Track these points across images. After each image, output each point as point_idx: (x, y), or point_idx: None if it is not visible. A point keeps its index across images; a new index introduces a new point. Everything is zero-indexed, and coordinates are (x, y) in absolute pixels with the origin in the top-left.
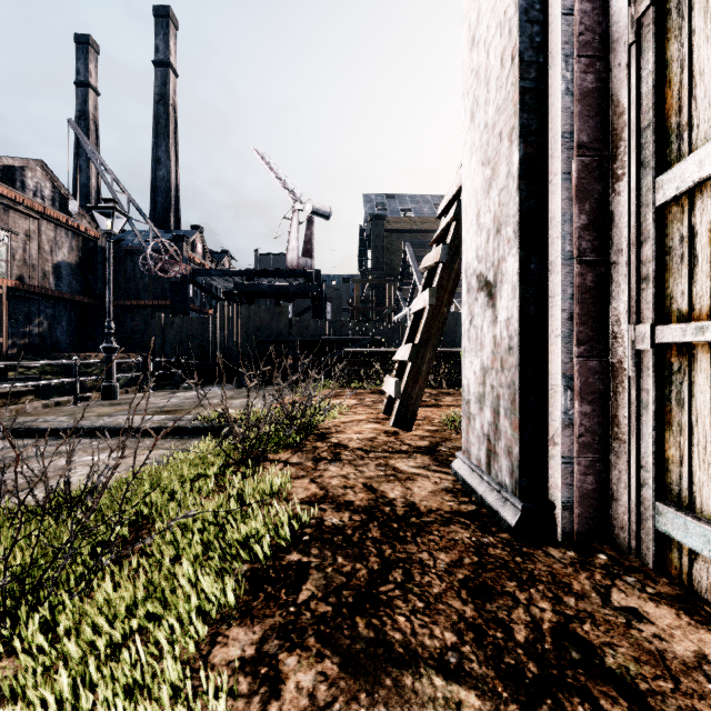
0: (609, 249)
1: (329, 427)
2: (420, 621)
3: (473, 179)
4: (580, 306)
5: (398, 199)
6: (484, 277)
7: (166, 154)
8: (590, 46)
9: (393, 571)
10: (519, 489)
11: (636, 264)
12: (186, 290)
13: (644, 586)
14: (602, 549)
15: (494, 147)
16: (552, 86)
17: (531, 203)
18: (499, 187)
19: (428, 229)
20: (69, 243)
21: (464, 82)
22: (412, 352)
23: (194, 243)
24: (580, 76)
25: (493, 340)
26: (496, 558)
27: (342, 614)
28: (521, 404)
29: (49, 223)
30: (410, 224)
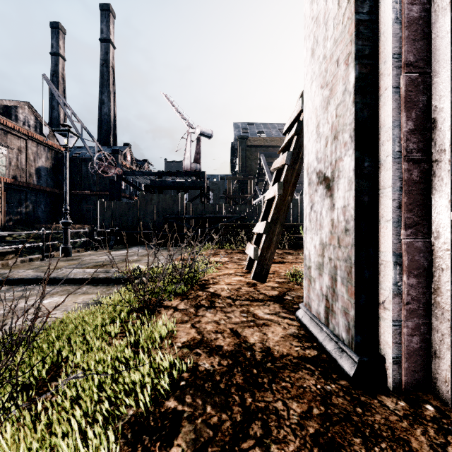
0: (431, 149)
1: (208, 279)
2: None
3: (314, 99)
4: (407, 196)
5: (255, 126)
6: (323, 173)
7: (107, 98)
8: None
9: (253, 423)
10: (355, 344)
11: None
12: (119, 184)
13: None
14: (427, 399)
15: (332, 72)
16: (382, 17)
17: (365, 113)
18: (336, 102)
19: (275, 145)
20: (46, 155)
21: (306, 28)
22: (266, 227)
23: (125, 155)
24: (407, 6)
25: (331, 222)
26: (339, 408)
27: None
28: (357, 276)
29: (33, 142)
30: (263, 142)
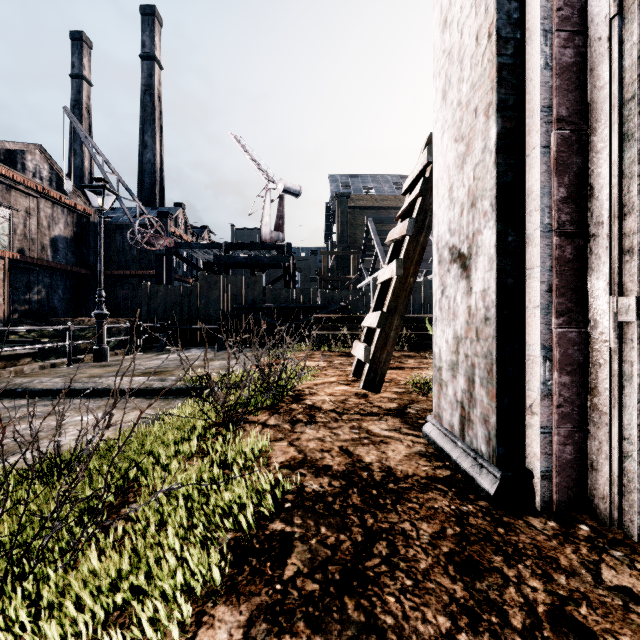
0: (588, 221)
1: (302, 389)
2: (410, 602)
3: (445, 155)
4: (559, 277)
5: (361, 179)
6: (458, 249)
7: (151, 139)
8: (569, 20)
9: (377, 543)
10: (496, 457)
11: (618, 237)
12: (169, 261)
13: (633, 561)
14: (582, 519)
15: (469, 123)
16: (530, 61)
17: (509, 177)
18: (474, 161)
19: (388, 206)
20: (65, 219)
21: (436, 63)
22: (381, 320)
23: (177, 219)
24: (559, 50)
25: (468, 310)
26: (478, 528)
27: (330, 594)
28: (499, 374)
29: (47, 201)
30: (372, 202)
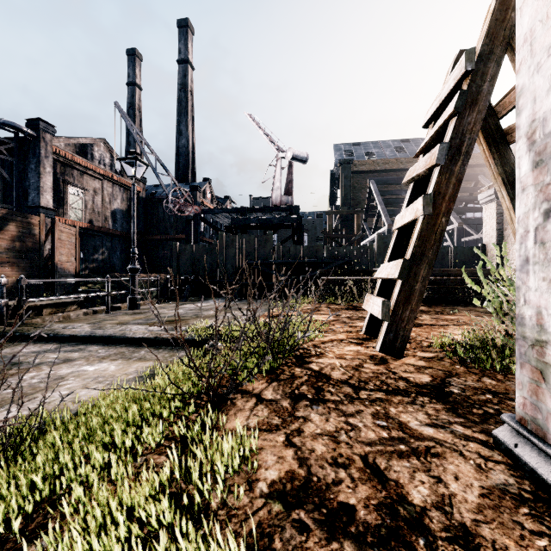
0: None
1: (308, 347)
2: None
3: None
4: None
5: (363, 146)
6: None
7: (185, 128)
8: None
9: None
10: None
11: None
12: (196, 225)
13: None
14: None
15: None
16: None
17: None
18: None
19: (389, 168)
20: (121, 196)
21: None
22: (403, 269)
23: (205, 191)
24: None
25: None
26: None
27: None
28: None
29: (108, 182)
30: (374, 166)
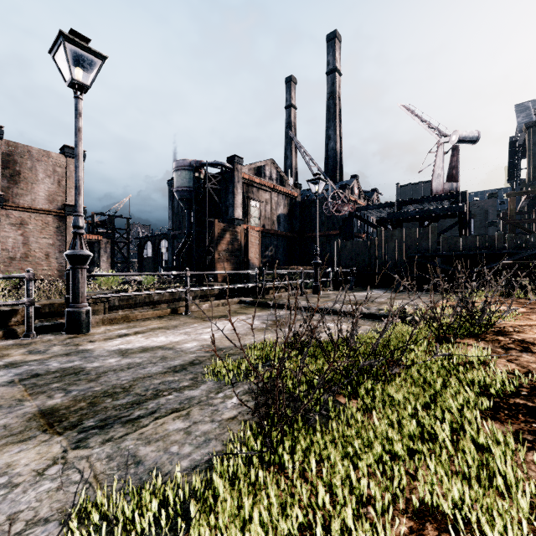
0: None
1: (504, 327)
2: None
3: None
4: None
5: None
6: None
7: (333, 132)
8: None
9: None
10: None
11: None
12: (351, 222)
13: None
14: None
15: None
16: None
17: None
18: None
19: None
20: (283, 203)
21: None
22: None
23: (353, 188)
24: None
25: None
26: None
27: None
28: None
29: (275, 193)
30: None
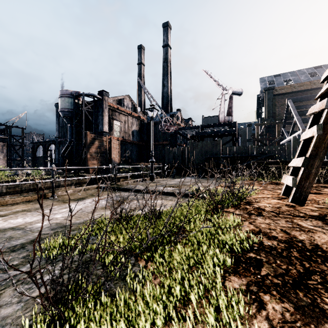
0: None
1: (250, 199)
2: None
3: None
4: None
5: (282, 76)
6: None
7: (167, 82)
8: None
9: (313, 275)
10: None
11: None
12: (175, 137)
13: None
14: None
15: None
16: None
17: None
18: None
19: (304, 89)
20: (136, 123)
21: None
22: (304, 162)
23: (177, 117)
24: None
25: None
26: None
27: (288, 286)
28: None
29: (130, 117)
30: (291, 89)
